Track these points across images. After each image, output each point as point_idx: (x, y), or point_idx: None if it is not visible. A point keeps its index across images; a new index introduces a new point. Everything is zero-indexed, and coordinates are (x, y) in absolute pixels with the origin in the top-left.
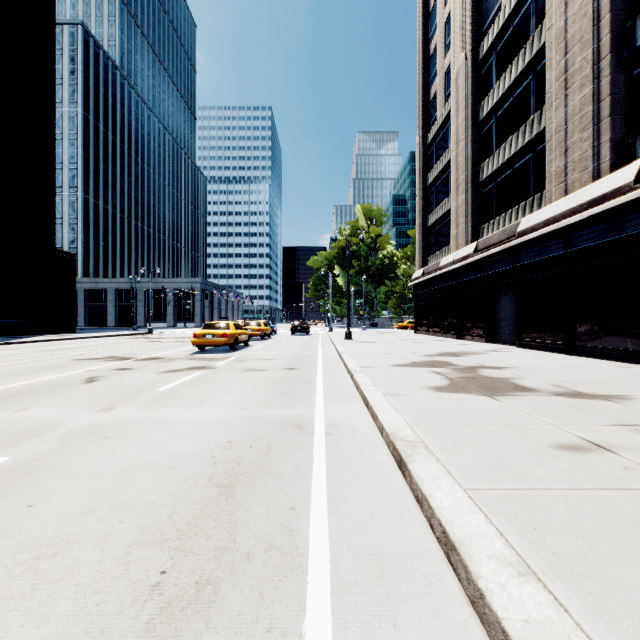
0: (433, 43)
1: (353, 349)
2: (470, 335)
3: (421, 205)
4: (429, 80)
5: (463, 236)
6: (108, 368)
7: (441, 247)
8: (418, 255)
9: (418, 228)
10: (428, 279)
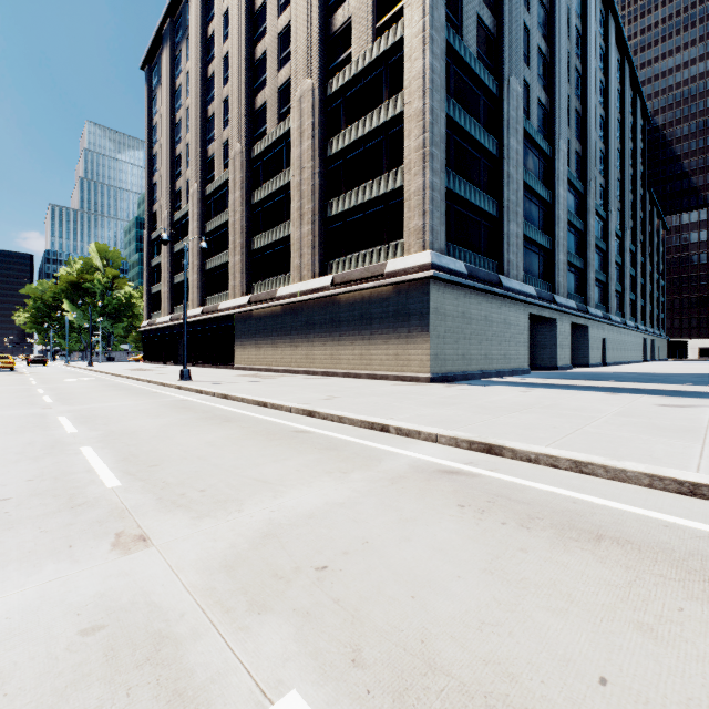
0: (155, 178)
1: (98, 368)
2: (169, 362)
3: (148, 278)
4: (153, 198)
5: (167, 309)
6: None
7: (160, 310)
8: (146, 311)
9: (146, 293)
10: (151, 329)
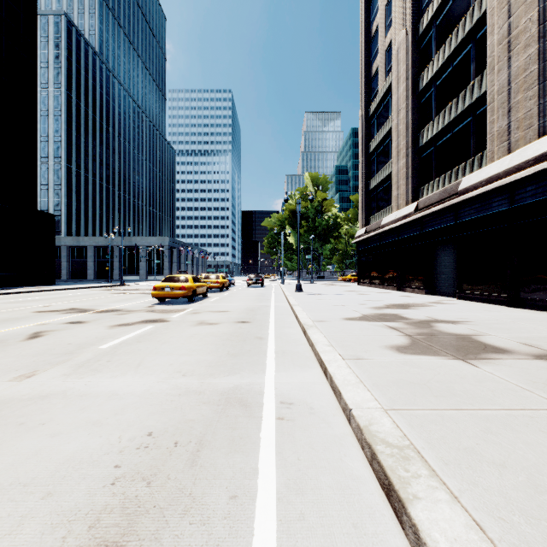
0: (375, 25)
1: (304, 301)
2: (411, 287)
3: (363, 170)
4: (371, 58)
5: (404, 197)
6: (61, 321)
7: (382, 208)
8: (361, 215)
9: (361, 191)
10: (370, 237)
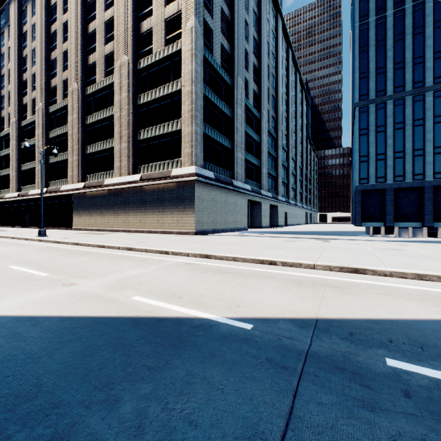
0: (3, 92)
1: None
2: (17, 226)
3: None
4: (1, 106)
5: (15, 188)
6: None
7: (7, 188)
8: None
9: None
10: None
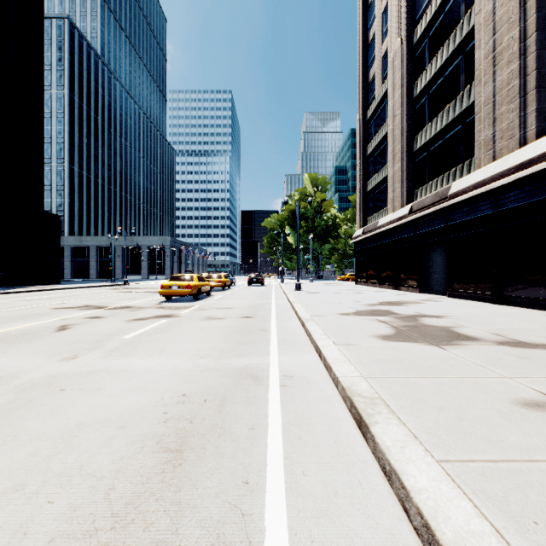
0: (372, 31)
1: (303, 299)
2: (405, 286)
3: (361, 173)
4: (368, 64)
5: (399, 199)
6: (81, 316)
7: (379, 209)
8: (358, 216)
9: (358, 193)
10: (367, 237)
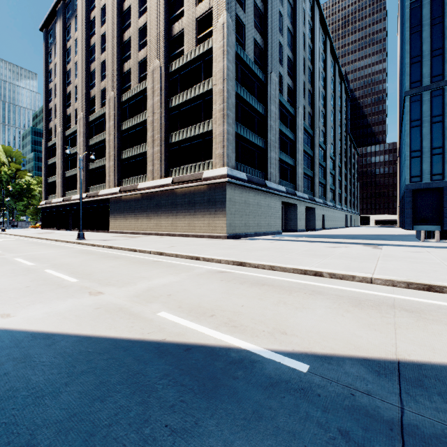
0: (51, 105)
1: (10, 233)
2: (62, 228)
3: (45, 172)
4: (49, 118)
5: (60, 194)
6: None
7: (54, 193)
8: (44, 194)
9: (44, 182)
10: (48, 206)
